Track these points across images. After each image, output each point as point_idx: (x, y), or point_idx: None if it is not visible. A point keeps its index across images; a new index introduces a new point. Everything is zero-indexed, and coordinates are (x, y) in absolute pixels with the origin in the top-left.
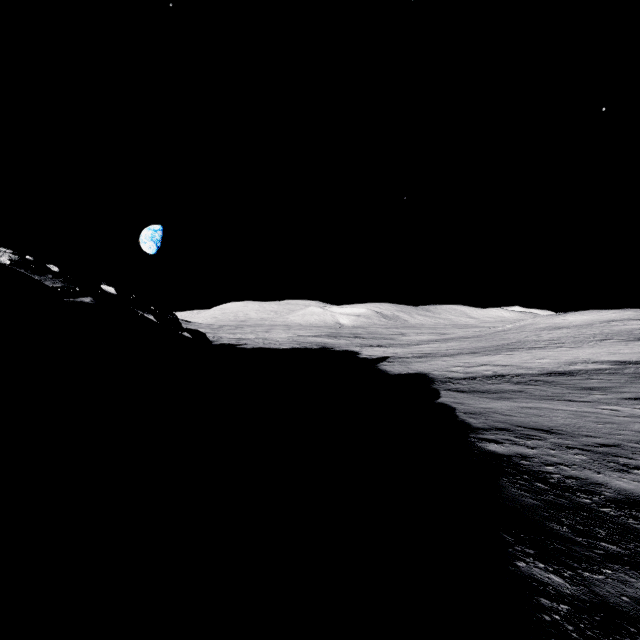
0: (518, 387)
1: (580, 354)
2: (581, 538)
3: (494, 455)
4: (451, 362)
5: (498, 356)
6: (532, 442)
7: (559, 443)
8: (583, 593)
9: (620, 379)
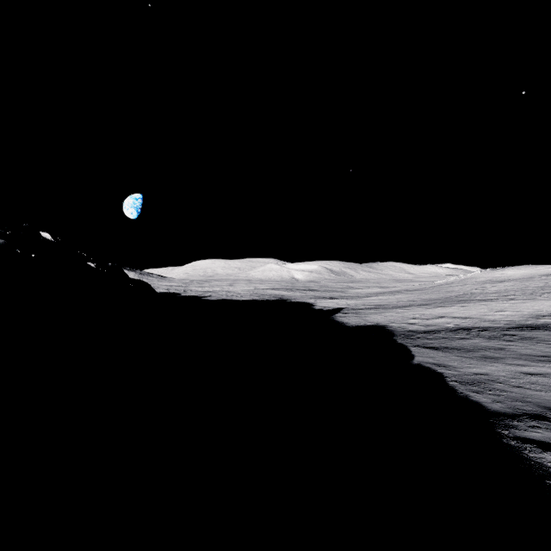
0: (495, 343)
1: (541, 306)
2: None
3: None
4: (406, 314)
5: (452, 308)
6: None
7: None
8: None
9: None
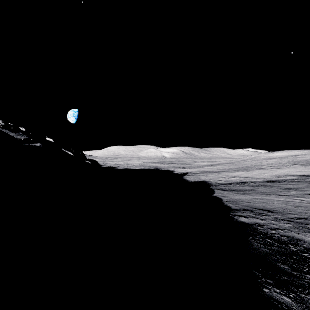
0: (253, 188)
1: (282, 171)
2: (296, 272)
3: (244, 224)
4: (219, 175)
5: (242, 172)
6: (262, 217)
7: (276, 217)
8: (303, 308)
9: (303, 184)
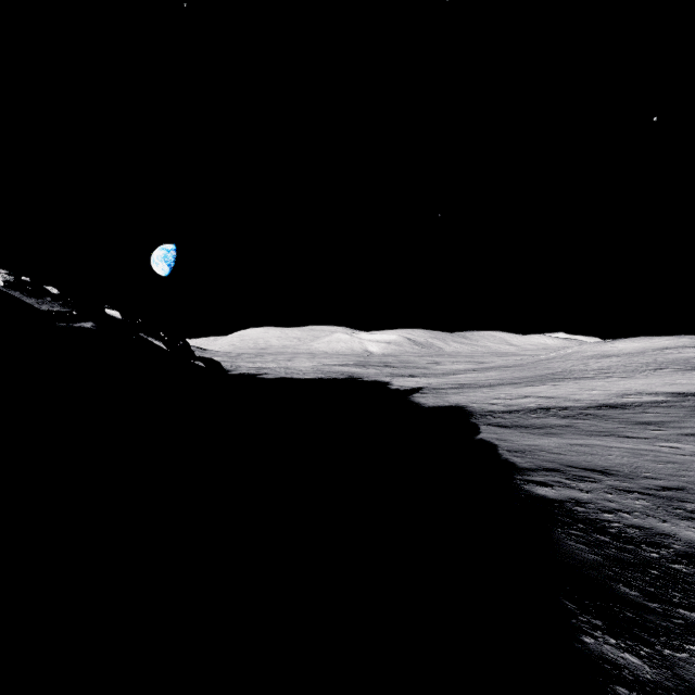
0: (566, 421)
1: (632, 385)
2: (654, 604)
3: (544, 500)
4: (491, 394)
5: (542, 387)
6: (586, 485)
7: (616, 486)
8: (666, 678)
9: (678, 413)
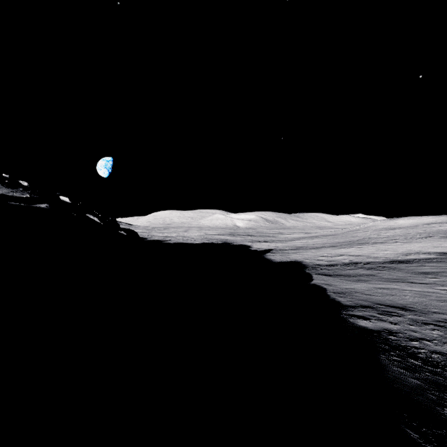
0: (370, 272)
1: (412, 247)
2: None
3: (365, 330)
4: (317, 253)
5: (351, 249)
6: (393, 318)
7: (415, 319)
8: None
9: (446, 266)
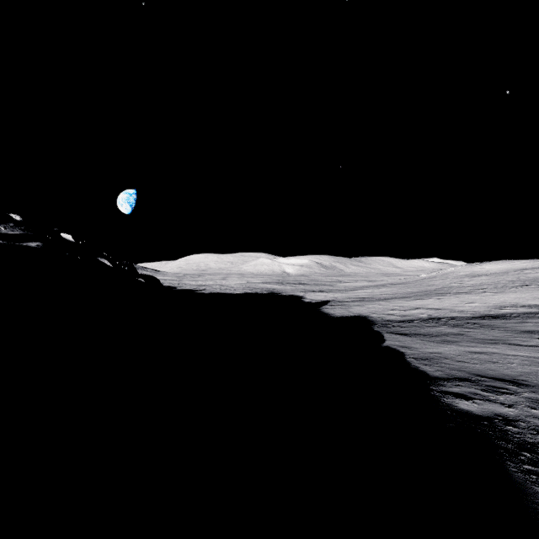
0: (457, 330)
1: (506, 298)
2: None
3: (471, 417)
4: (387, 306)
5: (429, 300)
6: (504, 397)
7: (535, 399)
8: None
9: None
